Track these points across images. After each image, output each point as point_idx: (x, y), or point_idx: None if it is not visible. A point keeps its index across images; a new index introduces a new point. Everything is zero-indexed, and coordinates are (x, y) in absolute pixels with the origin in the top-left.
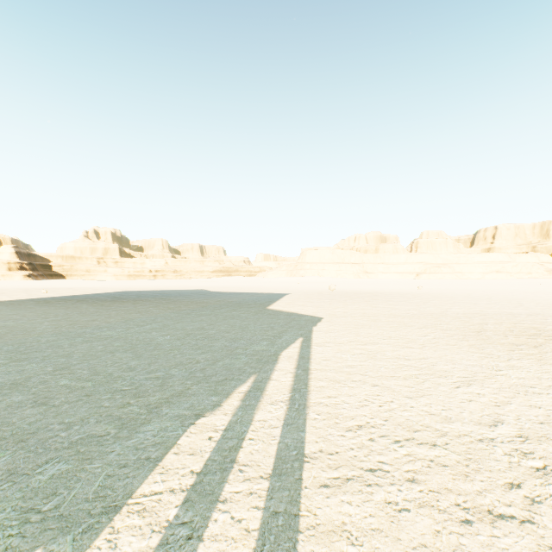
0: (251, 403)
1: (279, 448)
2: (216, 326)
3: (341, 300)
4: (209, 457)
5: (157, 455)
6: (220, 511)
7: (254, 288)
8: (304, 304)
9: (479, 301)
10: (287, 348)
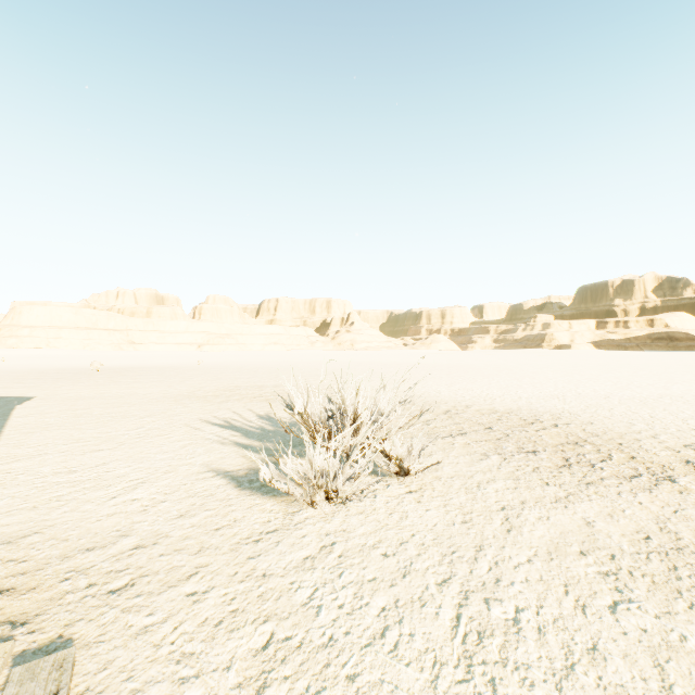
0: None
1: None
2: None
3: (75, 378)
4: None
5: None
6: None
7: None
8: (8, 386)
9: (229, 371)
10: None
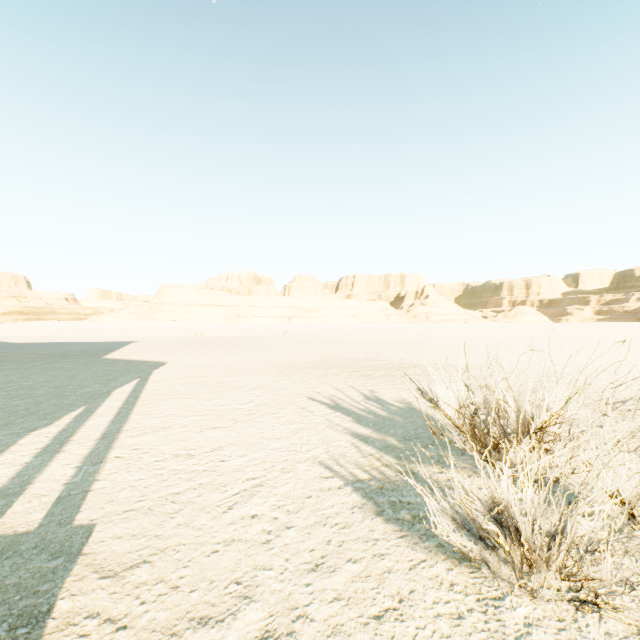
0: (82, 419)
1: (104, 431)
2: (32, 378)
3: (197, 346)
4: (49, 442)
5: (2, 449)
6: (62, 453)
7: (85, 336)
8: (151, 352)
9: (318, 342)
10: (122, 386)
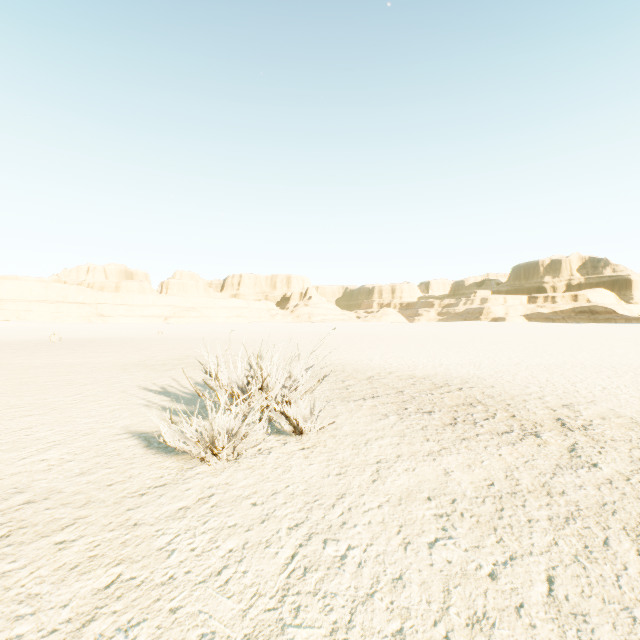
0: None
1: None
2: None
3: (35, 349)
4: None
5: None
6: None
7: None
8: None
9: (186, 341)
10: None
